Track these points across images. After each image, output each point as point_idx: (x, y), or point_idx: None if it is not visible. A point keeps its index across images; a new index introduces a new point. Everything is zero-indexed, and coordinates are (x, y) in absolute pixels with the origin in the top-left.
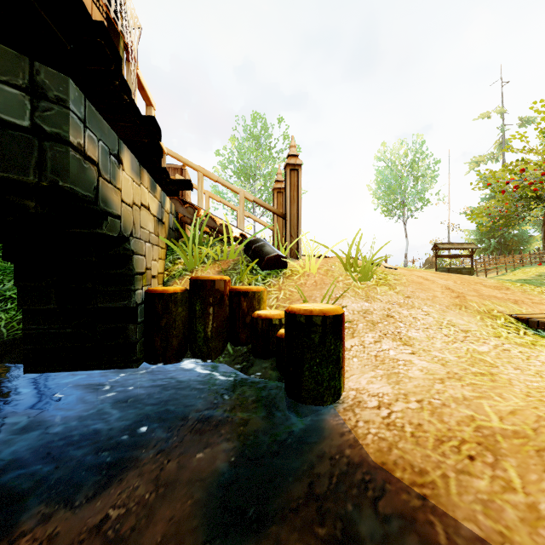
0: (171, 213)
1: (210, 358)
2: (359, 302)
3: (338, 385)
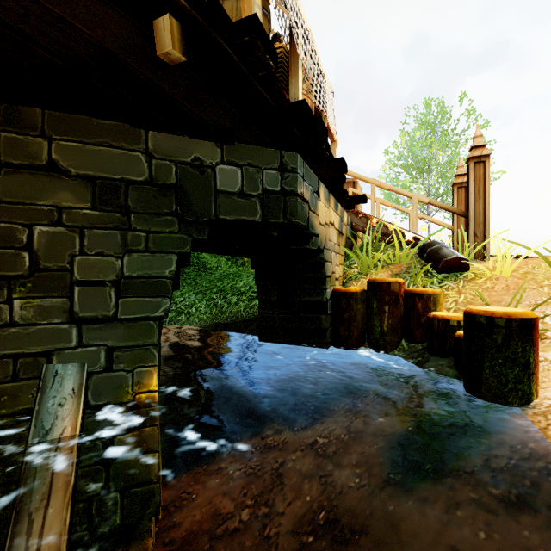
0: (347, 224)
1: (386, 350)
2: None
3: (527, 390)
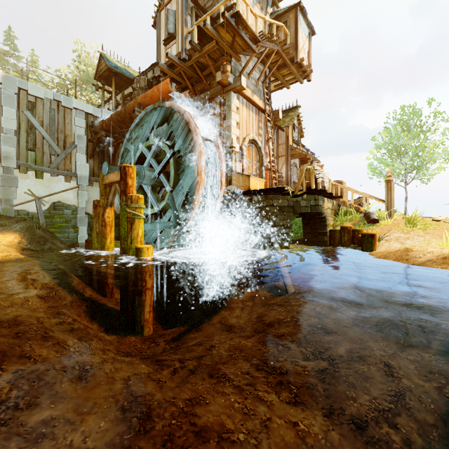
0: (336, 205)
1: (346, 247)
2: (400, 234)
3: (372, 248)
